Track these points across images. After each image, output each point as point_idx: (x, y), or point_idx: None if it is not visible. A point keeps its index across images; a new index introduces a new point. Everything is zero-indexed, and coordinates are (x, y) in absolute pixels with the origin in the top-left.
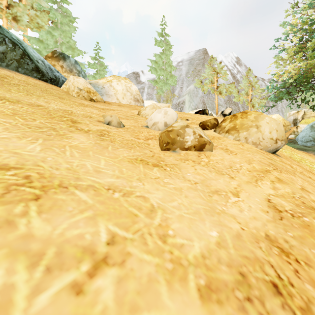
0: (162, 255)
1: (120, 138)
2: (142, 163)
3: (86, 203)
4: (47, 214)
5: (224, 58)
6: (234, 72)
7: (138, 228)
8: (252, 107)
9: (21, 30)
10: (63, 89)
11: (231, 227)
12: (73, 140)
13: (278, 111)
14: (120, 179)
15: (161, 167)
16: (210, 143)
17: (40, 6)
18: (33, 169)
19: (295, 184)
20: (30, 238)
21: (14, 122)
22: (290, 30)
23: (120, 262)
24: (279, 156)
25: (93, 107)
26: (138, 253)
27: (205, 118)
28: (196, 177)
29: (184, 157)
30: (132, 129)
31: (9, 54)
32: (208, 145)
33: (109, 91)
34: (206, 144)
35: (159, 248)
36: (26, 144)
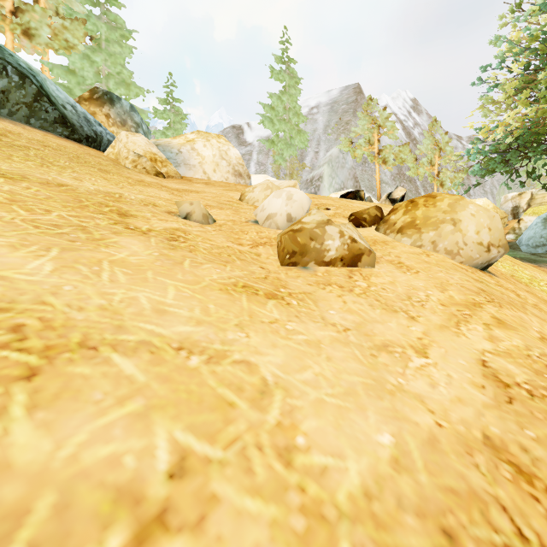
0: (283, 498)
1: (207, 244)
2: (246, 291)
3: (132, 381)
4: (46, 411)
5: (390, 100)
6: (408, 125)
7: (235, 433)
8: (440, 185)
9: (37, 52)
10: (108, 155)
11: (417, 422)
12: (118, 248)
13: (486, 194)
14: (203, 327)
15: (282, 298)
16: (370, 253)
17: (71, 11)
18: (31, 311)
19: (529, 329)
20: (1, 472)
21: (8, 216)
22: (507, 51)
23: (195, 520)
24: (493, 274)
25: (161, 187)
26: (234, 496)
27: (360, 206)
28: (346, 319)
29: (324, 278)
30: (229, 227)
31: (14, 94)
32: (367, 256)
33: (190, 158)
34: (363, 255)
35: (277, 480)
36: (25, 259)
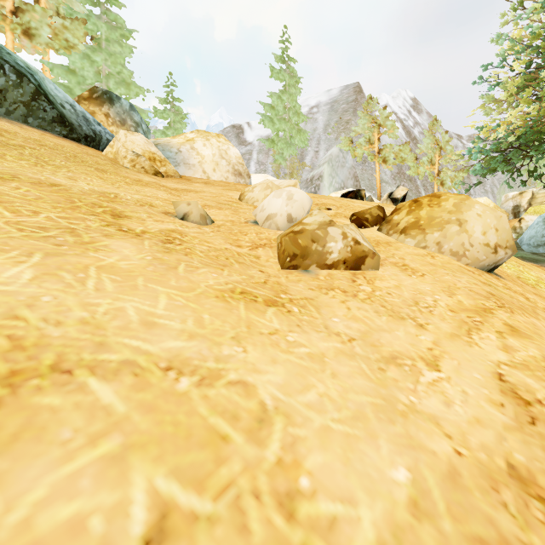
0: None
1: (204, 246)
2: (244, 298)
3: (109, 412)
4: None
5: (391, 99)
6: (408, 124)
7: (228, 477)
8: (440, 184)
9: (38, 52)
10: (107, 154)
11: (435, 451)
12: (108, 253)
13: (486, 193)
14: (195, 342)
15: (282, 305)
16: (374, 255)
17: (71, 11)
18: (0, 327)
19: (544, 337)
20: None
21: None
22: (509, 49)
23: None
24: (500, 276)
25: (159, 187)
26: None
27: (361, 205)
28: (351, 327)
29: (326, 282)
30: (228, 228)
31: (11, 93)
32: (371, 259)
33: (190, 158)
34: (367, 258)
35: (277, 540)
36: (2, 266)
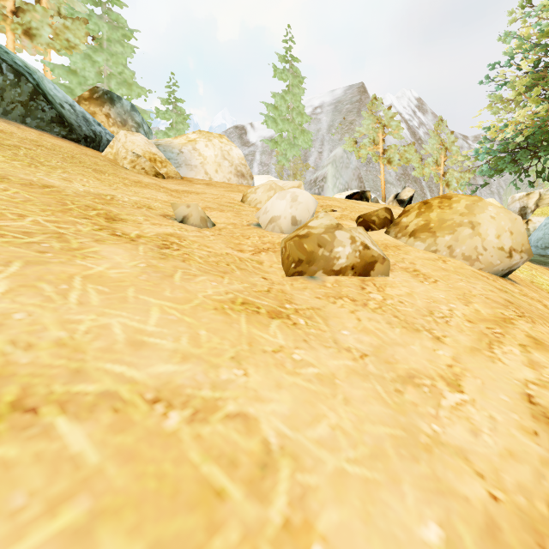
0: None
1: (204, 251)
2: (245, 310)
3: (78, 464)
4: None
5: (395, 100)
6: (413, 125)
7: None
8: (446, 185)
9: (38, 52)
10: (106, 155)
11: (467, 496)
12: (98, 260)
13: (493, 194)
14: (189, 364)
15: (287, 317)
16: (384, 260)
17: (72, 11)
18: None
19: None
20: None
21: None
22: (516, 48)
23: None
24: (514, 282)
25: (159, 188)
26: None
27: (367, 207)
28: (362, 341)
29: (334, 290)
30: (230, 231)
31: (9, 93)
32: (381, 264)
33: (191, 158)
34: (376, 263)
35: None
36: None
